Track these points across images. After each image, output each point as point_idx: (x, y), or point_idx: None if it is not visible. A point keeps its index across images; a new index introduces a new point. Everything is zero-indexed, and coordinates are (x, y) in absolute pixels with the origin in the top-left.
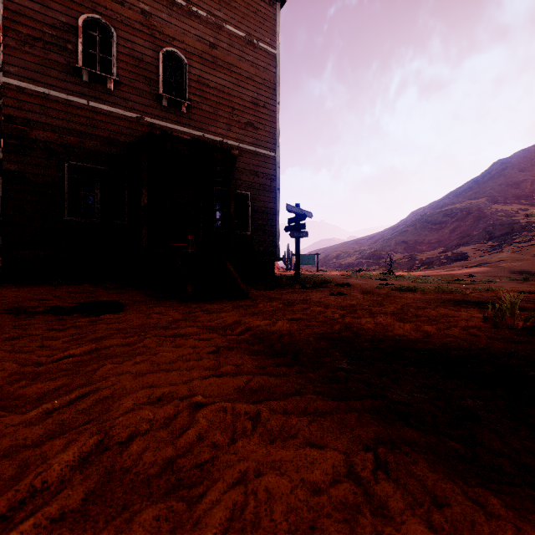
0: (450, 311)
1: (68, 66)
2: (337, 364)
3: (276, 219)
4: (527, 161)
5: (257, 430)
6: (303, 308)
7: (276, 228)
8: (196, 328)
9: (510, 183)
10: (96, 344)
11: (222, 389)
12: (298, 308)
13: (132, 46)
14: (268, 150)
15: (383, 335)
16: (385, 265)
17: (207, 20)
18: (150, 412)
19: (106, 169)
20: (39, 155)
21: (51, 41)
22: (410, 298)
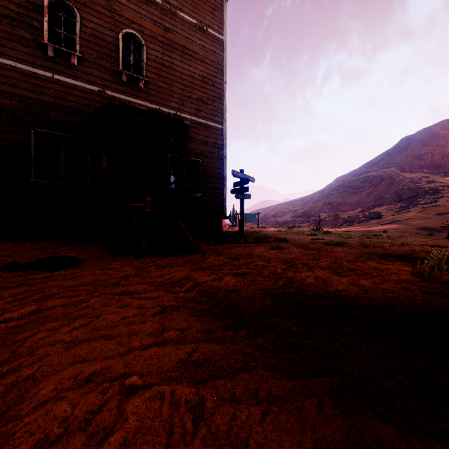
0: (379, 264)
1: (34, 42)
2: (285, 326)
3: (223, 183)
4: (428, 138)
5: (199, 433)
6: (247, 262)
7: (223, 191)
8: (146, 284)
9: (415, 155)
10: (38, 305)
11: (163, 363)
12: (243, 262)
13: (94, 26)
14: (216, 122)
15: (325, 291)
16: (314, 222)
17: (163, 7)
18: (67, 406)
19: (70, 136)
20: (6, 122)
21: (18, 18)
22: (341, 252)
